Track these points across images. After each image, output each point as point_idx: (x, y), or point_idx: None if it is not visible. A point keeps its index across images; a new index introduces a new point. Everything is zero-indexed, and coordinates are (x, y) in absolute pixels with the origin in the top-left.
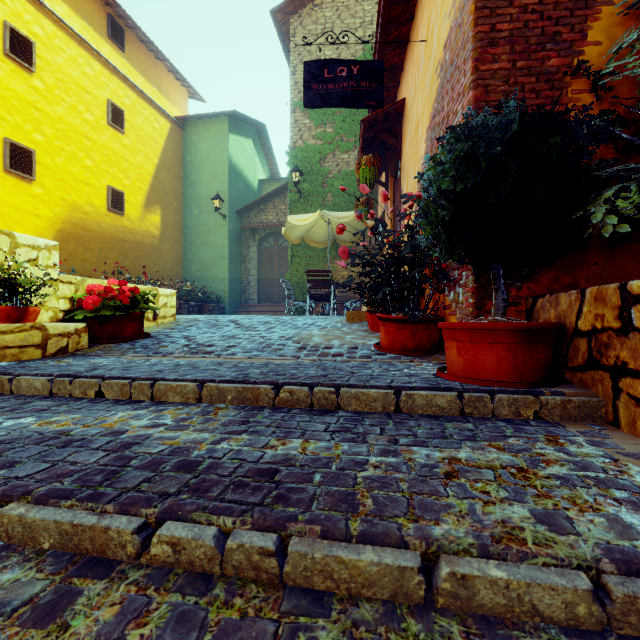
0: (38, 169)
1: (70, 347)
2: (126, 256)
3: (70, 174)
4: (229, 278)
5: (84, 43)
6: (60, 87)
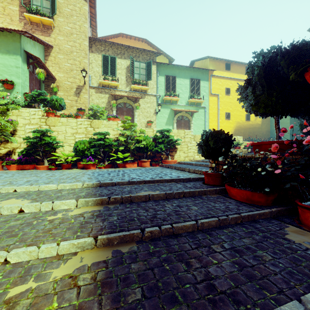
0: (230, 116)
1: (245, 153)
2: (250, 132)
3: (237, 115)
4: (290, 134)
5: (240, 80)
6: (235, 94)
